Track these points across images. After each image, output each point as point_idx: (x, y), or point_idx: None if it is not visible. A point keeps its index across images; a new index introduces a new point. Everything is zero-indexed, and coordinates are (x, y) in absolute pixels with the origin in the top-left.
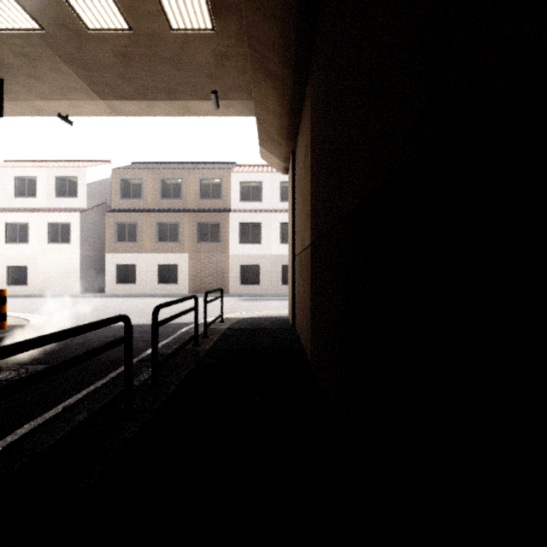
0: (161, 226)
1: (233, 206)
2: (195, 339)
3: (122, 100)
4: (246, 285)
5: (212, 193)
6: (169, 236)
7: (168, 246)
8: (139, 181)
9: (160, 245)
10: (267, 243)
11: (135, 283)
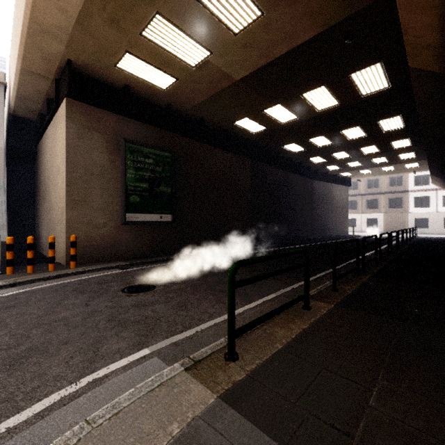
0: (368, 201)
1: (410, 189)
2: (414, 237)
3: (380, 175)
4: (418, 228)
5: (396, 183)
6: (372, 206)
7: (372, 210)
8: (356, 182)
9: (367, 210)
10: (433, 206)
11: (355, 227)
